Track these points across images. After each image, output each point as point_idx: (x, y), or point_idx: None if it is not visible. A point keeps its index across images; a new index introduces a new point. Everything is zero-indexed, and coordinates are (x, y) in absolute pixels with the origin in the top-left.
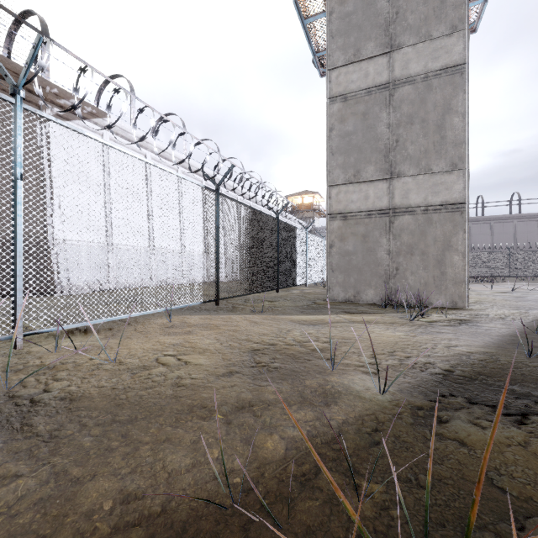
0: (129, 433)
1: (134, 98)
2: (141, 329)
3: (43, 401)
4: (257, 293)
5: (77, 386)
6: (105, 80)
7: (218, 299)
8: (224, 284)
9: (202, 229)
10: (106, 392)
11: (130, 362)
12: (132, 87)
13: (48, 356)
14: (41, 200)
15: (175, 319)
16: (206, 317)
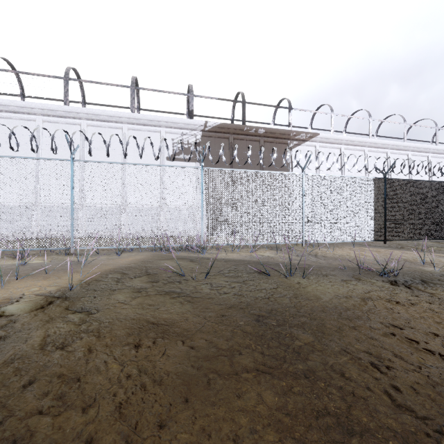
0: (339, 261)
1: (333, 116)
2: (340, 248)
3: (317, 255)
4: (437, 243)
5: (324, 255)
6: (315, 110)
7: (385, 240)
8: (390, 232)
9: (373, 201)
10: (332, 256)
11: (337, 254)
12: (331, 109)
13: (311, 250)
14: (289, 189)
15: (356, 247)
16: (375, 248)
